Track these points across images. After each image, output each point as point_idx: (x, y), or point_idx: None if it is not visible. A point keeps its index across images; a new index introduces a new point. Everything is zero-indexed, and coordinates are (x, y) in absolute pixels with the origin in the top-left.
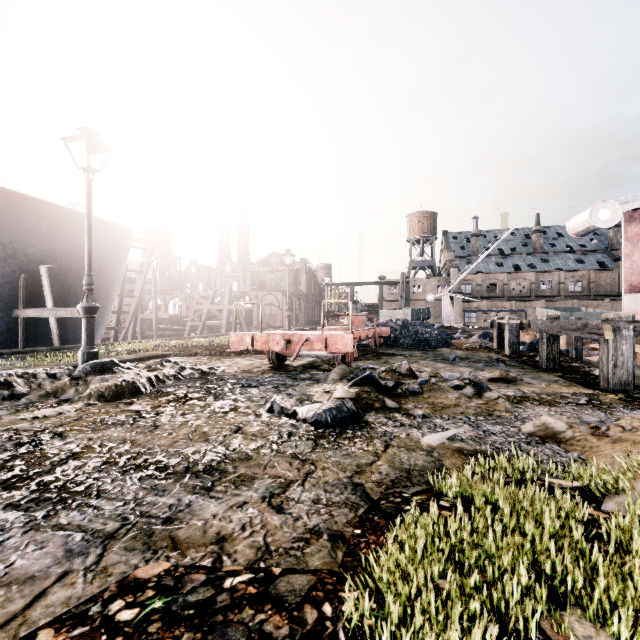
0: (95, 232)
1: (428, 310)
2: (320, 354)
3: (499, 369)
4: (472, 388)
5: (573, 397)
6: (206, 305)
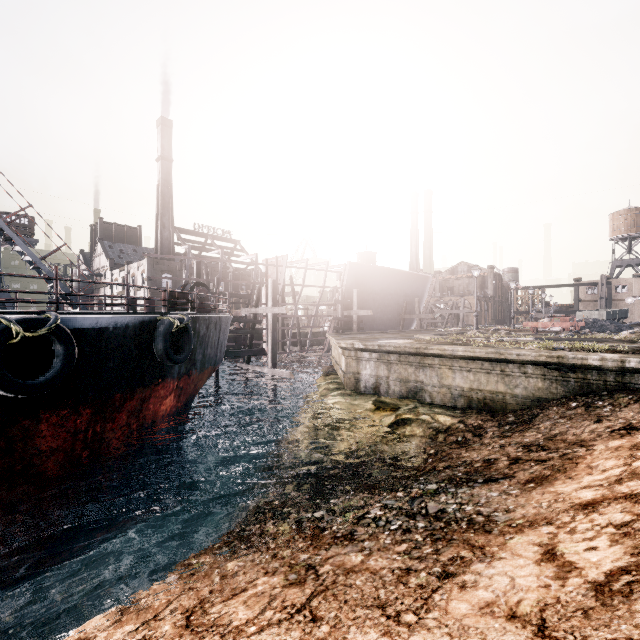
0: (422, 281)
1: (625, 311)
2: (554, 330)
3: None
4: (607, 334)
5: None
6: (448, 310)
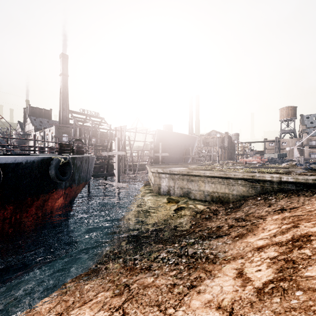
0: (193, 139)
1: (285, 154)
2: (253, 163)
3: None
4: (277, 165)
5: None
6: (206, 153)
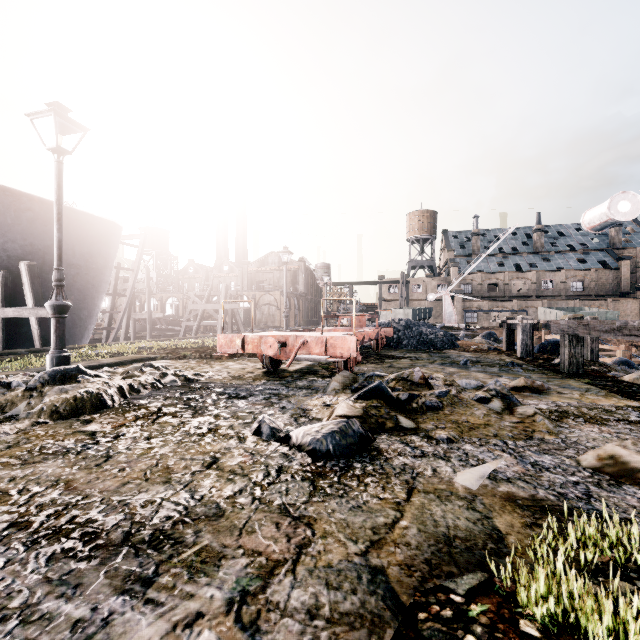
0: (81, 227)
1: (429, 310)
2: (319, 358)
3: (518, 375)
4: (500, 401)
5: (620, 412)
6: (201, 305)
